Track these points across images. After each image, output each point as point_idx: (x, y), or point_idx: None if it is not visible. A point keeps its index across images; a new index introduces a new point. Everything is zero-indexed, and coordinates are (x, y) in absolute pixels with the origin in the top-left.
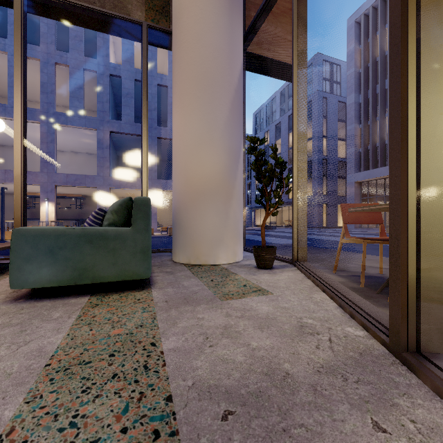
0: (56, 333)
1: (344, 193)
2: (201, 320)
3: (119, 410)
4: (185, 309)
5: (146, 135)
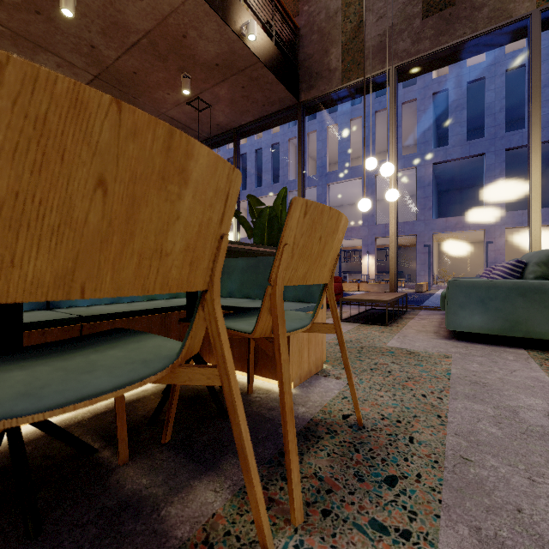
0: (533, 371)
1: None
2: None
3: None
4: None
5: (537, 159)
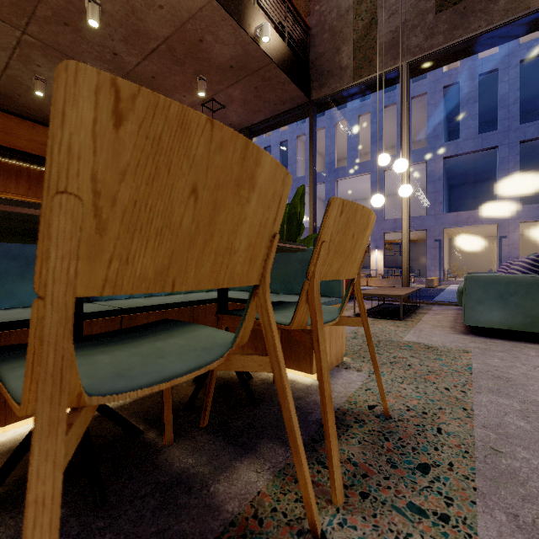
0: None
1: None
2: None
3: None
4: None
5: None
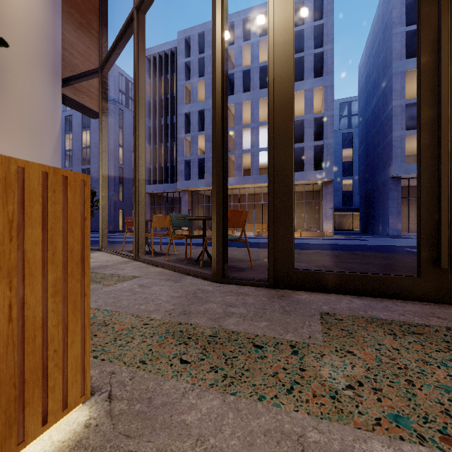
0: None
1: None
2: None
3: None
4: None
5: None
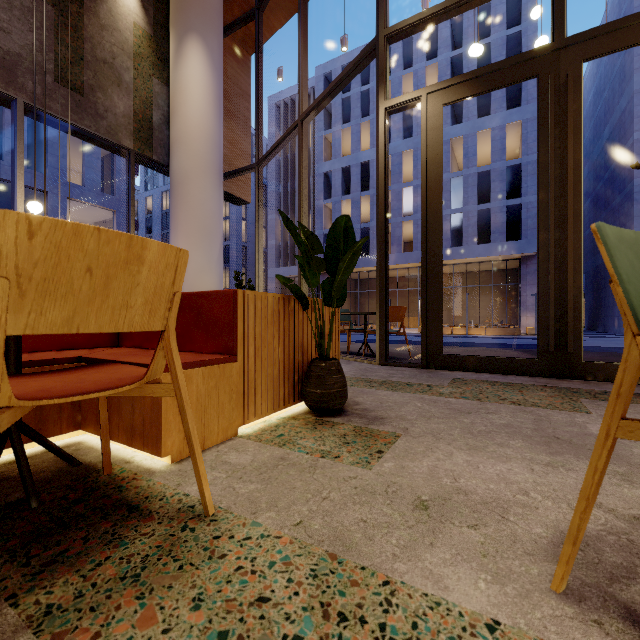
0: None
1: (264, 287)
2: None
3: None
4: None
5: None
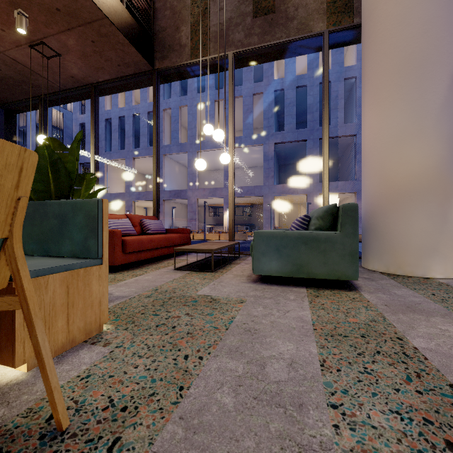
0: (302, 309)
1: None
2: (445, 331)
3: (402, 377)
4: (416, 317)
5: (327, 141)
